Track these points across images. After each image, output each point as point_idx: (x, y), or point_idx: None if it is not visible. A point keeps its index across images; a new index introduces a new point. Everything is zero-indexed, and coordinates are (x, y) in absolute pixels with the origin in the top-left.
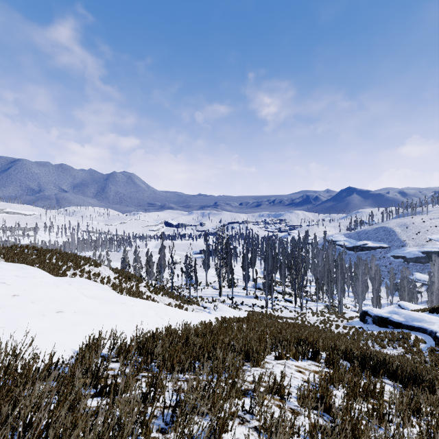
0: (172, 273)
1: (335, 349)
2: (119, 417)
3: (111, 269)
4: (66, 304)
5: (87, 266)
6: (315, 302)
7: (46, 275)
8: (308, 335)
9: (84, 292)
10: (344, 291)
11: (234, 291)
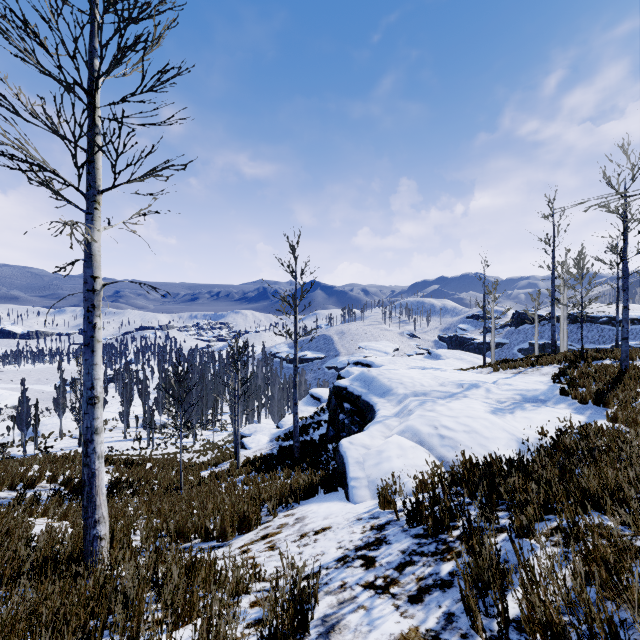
0: None
1: None
2: None
3: None
4: None
5: None
6: (221, 432)
7: None
8: (77, 454)
9: None
10: (253, 414)
11: (108, 436)
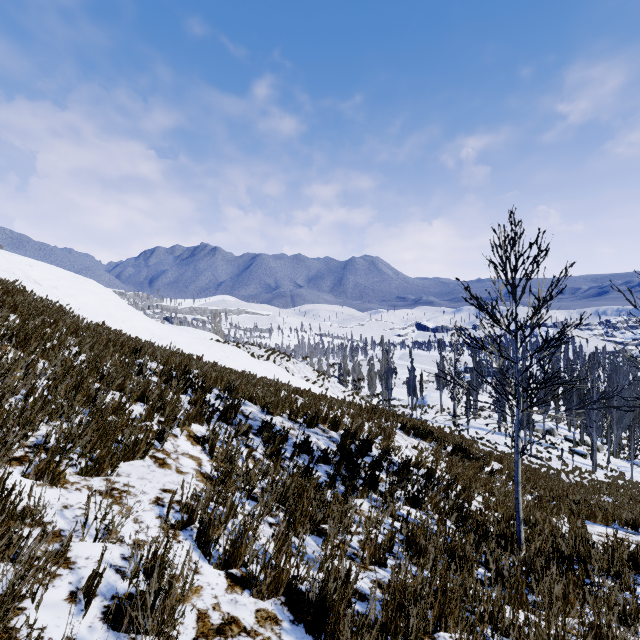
0: (390, 386)
1: (413, 424)
2: (235, 372)
3: (312, 368)
4: (249, 366)
5: (289, 362)
6: None
7: (246, 354)
8: (404, 415)
9: (263, 366)
10: None
11: (482, 423)
